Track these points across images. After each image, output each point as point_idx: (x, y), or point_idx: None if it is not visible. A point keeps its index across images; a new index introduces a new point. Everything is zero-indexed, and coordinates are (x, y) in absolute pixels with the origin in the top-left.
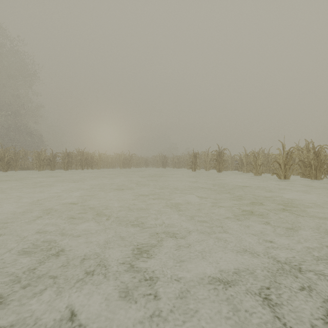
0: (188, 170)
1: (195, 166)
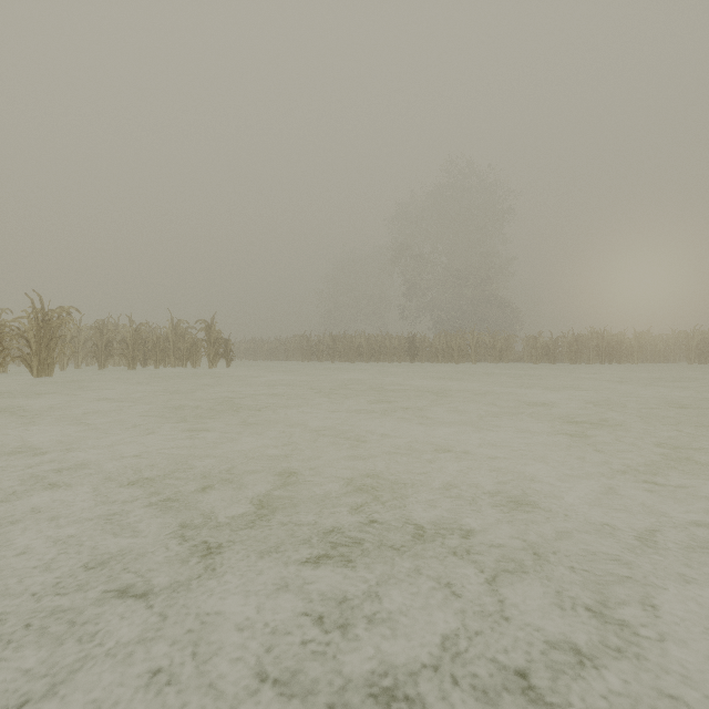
0: None
1: None
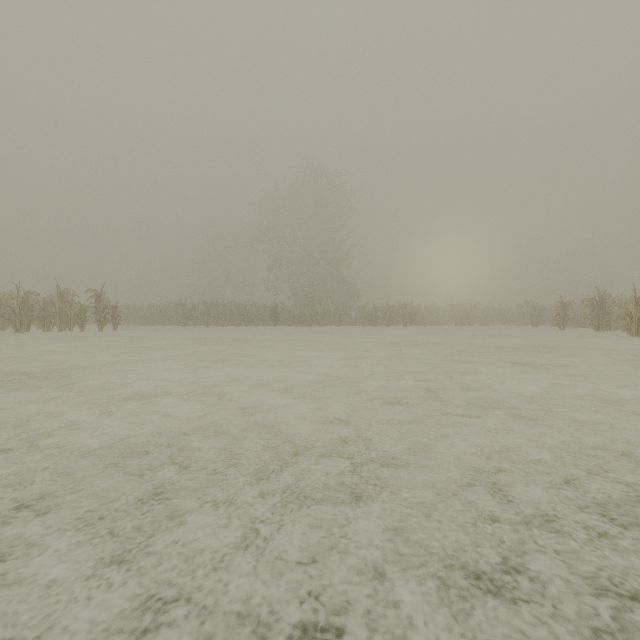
0: (573, 330)
1: (563, 322)
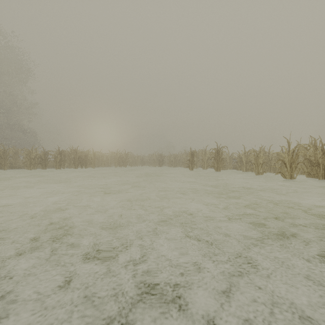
0: (185, 169)
1: (192, 164)
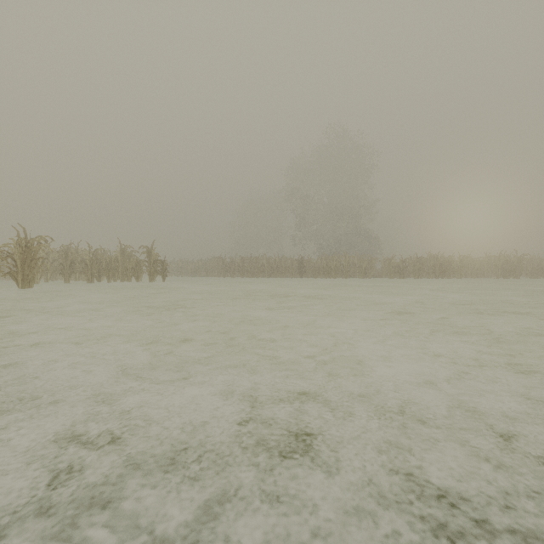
0: None
1: None
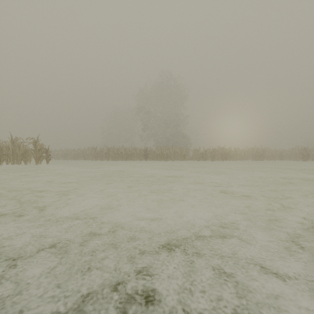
0: None
1: None
